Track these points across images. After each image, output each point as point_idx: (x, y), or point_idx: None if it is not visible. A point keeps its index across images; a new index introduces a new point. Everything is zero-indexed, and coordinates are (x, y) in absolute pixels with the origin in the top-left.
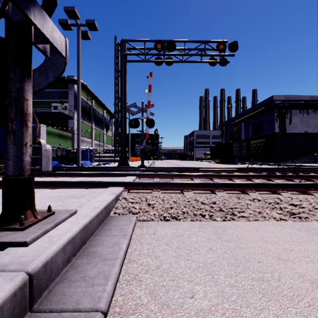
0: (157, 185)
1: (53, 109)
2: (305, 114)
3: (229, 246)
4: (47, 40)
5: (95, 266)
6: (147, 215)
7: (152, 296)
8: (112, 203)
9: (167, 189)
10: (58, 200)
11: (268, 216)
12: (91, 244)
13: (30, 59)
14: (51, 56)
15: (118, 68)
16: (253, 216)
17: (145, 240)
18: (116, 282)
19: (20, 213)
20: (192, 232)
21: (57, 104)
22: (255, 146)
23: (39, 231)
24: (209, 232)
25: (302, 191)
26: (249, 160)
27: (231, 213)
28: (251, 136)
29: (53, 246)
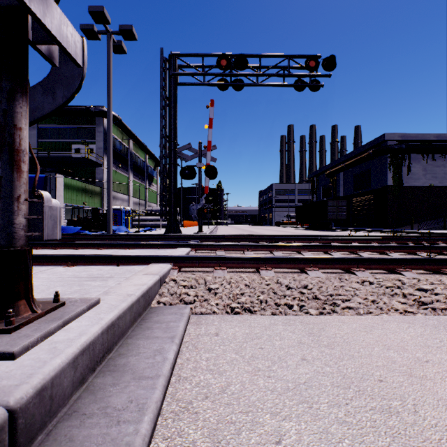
0: (221, 260)
1: (74, 152)
2: (430, 160)
3: (331, 355)
4: (52, 39)
5: (124, 389)
6: (207, 306)
7: (215, 440)
8: (154, 287)
9: (235, 266)
10: (75, 283)
11: (387, 307)
12: (120, 351)
13: (25, 66)
14: (60, 65)
15: (165, 94)
16: (365, 308)
17: (203, 345)
18: (157, 416)
19: (8, 306)
20: (274, 331)
21: (79, 146)
22: (359, 206)
23: (35, 334)
24: (300, 331)
25: (433, 269)
26: (351, 225)
27: (331, 303)
28: (354, 192)
29: (56, 359)
